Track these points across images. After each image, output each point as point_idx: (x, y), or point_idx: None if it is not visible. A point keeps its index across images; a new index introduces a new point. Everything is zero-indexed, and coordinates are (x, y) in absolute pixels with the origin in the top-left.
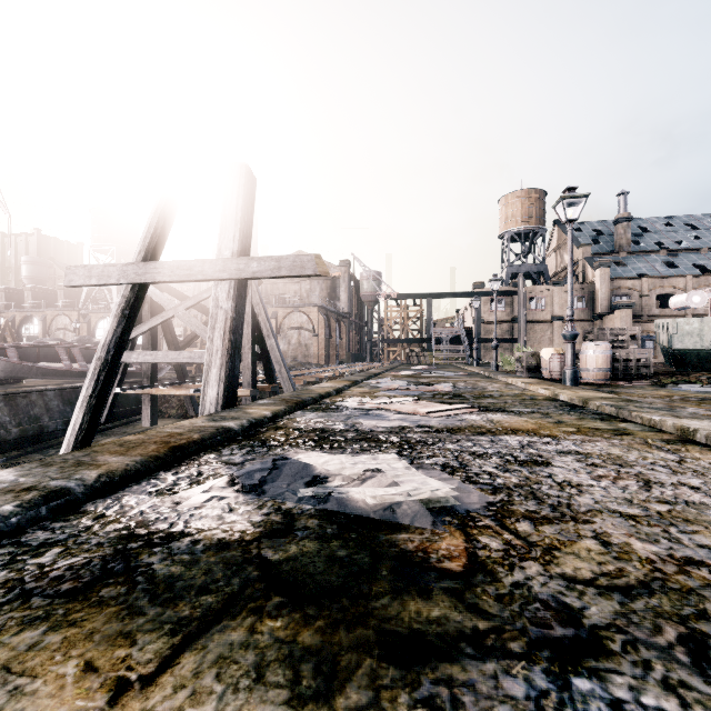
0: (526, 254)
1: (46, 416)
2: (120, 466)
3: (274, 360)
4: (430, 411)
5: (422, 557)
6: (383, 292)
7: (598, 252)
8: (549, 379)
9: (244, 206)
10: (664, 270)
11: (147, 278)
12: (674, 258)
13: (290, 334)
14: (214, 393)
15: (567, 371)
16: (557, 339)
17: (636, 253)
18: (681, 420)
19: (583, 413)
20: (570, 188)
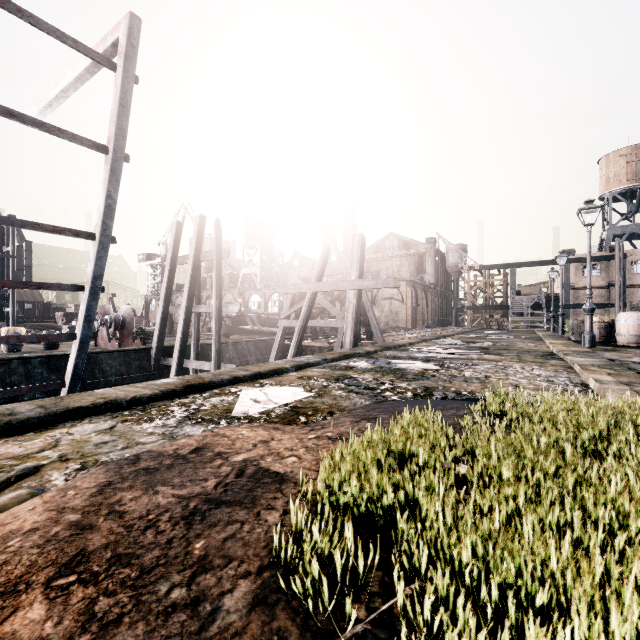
0: (632, 214)
1: (248, 355)
2: (334, 356)
3: (372, 325)
4: (452, 352)
5: (411, 371)
6: (466, 265)
7: None
8: None
9: (361, 254)
10: None
11: (318, 289)
12: None
13: (383, 304)
14: (349, 341)
15: (585, 335)
16: None
17: None
18: (578, 358)
19: (545, 357)
20: (588, 201)
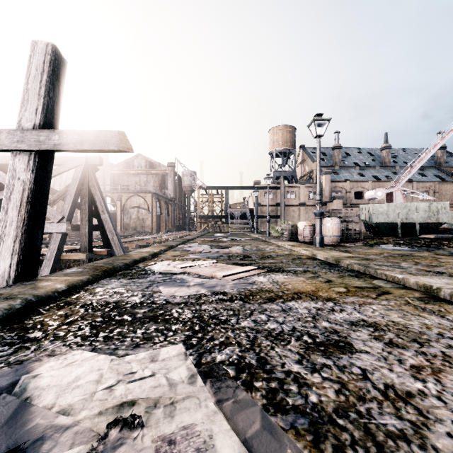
0: (284, 165)
1: None
2: None
3: (108, 230)
4: (225, 275)
5: None
6: (197, 184)
7: (324, 166)
8: (303, 242)
9: (49, 81)
10: (358, 178)
11: None
12: (363, 171)
13: (131, 212)
14: (6, 266)
15: (317, 237)
16: (302, 216)
17: (343, 167)
18: (419, 278)
19: (340, 271)
20: (319, 114)
